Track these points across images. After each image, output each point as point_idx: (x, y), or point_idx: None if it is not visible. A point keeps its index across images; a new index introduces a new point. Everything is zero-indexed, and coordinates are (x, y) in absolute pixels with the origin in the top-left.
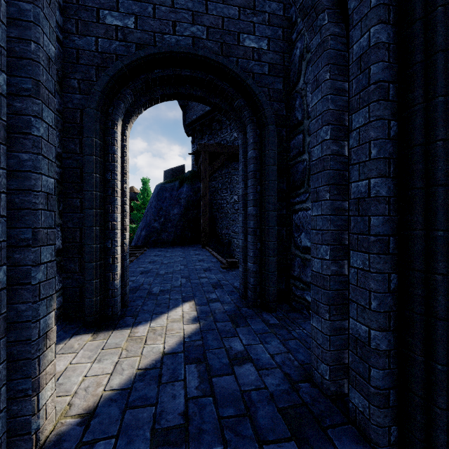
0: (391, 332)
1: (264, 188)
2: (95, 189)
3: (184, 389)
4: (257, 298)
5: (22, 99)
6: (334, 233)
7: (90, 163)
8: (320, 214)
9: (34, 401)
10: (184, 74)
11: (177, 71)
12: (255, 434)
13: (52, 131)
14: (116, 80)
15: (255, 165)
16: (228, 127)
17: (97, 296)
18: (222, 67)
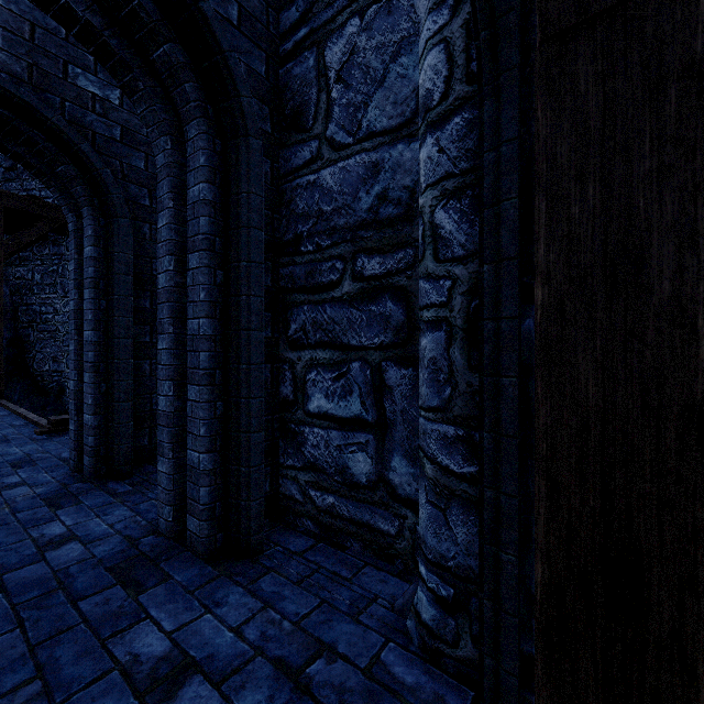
0: (217, 452)
1: (113, 305)
2: None
3: None
4: (101, 465)
5: None
6: (178, 368)
7: None
8: (165, 348)
9: None
10: None
11: None
12: (68, 599)
13: None
14: None
15: (96, 270)
16: None
17: None
18: (31, 109)
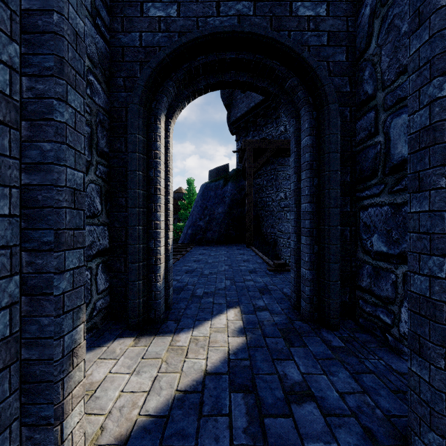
0: None
1: (323, 180)
2: (138, 187)
3: (229, 429)
4: (314, 311)
5: (44, 80)
6: None
7: (133, 161)
8: (428, 209)
9: (57, 431)
10: (229, 58)
11: (221, 55)
12: None
13: (80, 118)
14: (159, 72)
15: (310, 154)
16: (273, 121)
17: (140, 298)
18: (272, 42)
